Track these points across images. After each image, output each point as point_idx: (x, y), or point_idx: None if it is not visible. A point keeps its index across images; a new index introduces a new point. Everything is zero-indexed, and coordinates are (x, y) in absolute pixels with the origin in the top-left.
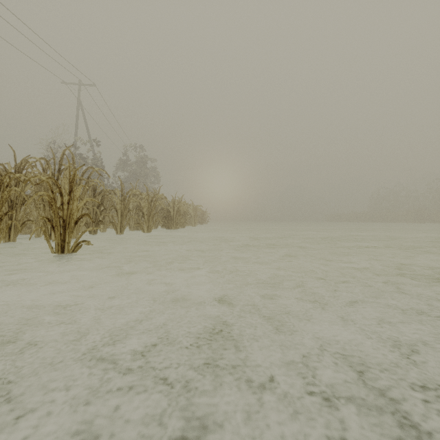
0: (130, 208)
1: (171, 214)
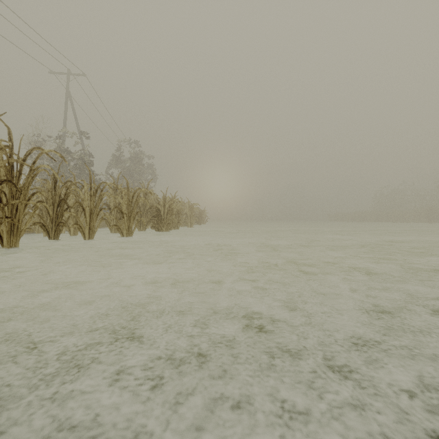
0: (110, 206)
1: (161, 214)
